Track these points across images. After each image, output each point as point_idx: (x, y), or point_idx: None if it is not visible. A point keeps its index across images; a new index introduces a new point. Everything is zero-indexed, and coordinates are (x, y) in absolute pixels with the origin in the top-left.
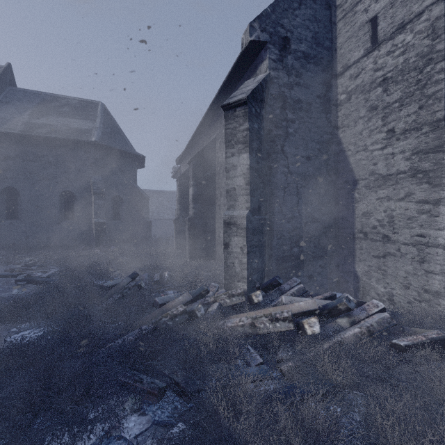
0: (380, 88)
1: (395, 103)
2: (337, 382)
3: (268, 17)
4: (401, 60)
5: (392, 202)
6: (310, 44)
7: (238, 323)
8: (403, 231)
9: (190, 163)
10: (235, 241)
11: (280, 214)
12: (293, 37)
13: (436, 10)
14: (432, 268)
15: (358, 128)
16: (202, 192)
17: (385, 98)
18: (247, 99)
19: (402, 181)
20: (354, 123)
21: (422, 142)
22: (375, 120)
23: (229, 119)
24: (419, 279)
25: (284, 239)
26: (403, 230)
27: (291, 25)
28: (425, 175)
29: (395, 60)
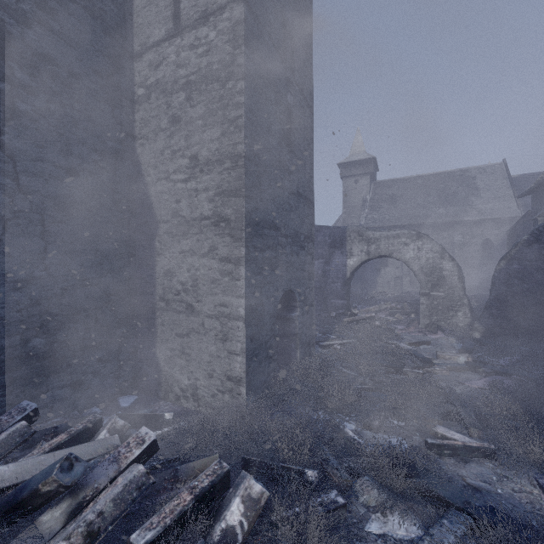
0: (184, 93)
1: (199, 119)
2: None
3: None
4: (205, 62)
5: (196, 258)
6: None
7: None
8: (207, 299)
9: None
10: None
11: None
12: None
13: (237, 10)
14: (234, 348)
15: (159, 145)
16: None
17: (189, 109)
18: None
19: (206, 229)
20: (154, 135)
21: (225, 180)
22: (179, 138)
23: None
24: (223, 363)
25: (2, 325)
26: (207, 297)
27: None
28: (227, 225)
29: (199, 60)
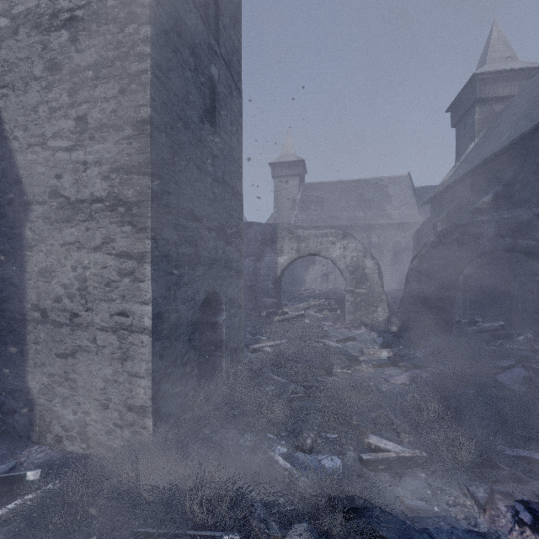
0: (67, 33)
1: (88, 69)
2: None
3: None
4: None
5: (85, 253)
6: None
7: None
8: (100, 307)
9: None
10: None
11: None
12: None
13: None
14: (137, 368)
15: (31, 98)
16: None
17: (74, 54)
18: None
19: (98, 215)
20: (24, 85)
21: (124, 152)
22: (59, 91)
23: None
24: (121, 390)
25: None
26: (100, 304)
27: None
28: (128, 210)
29: None
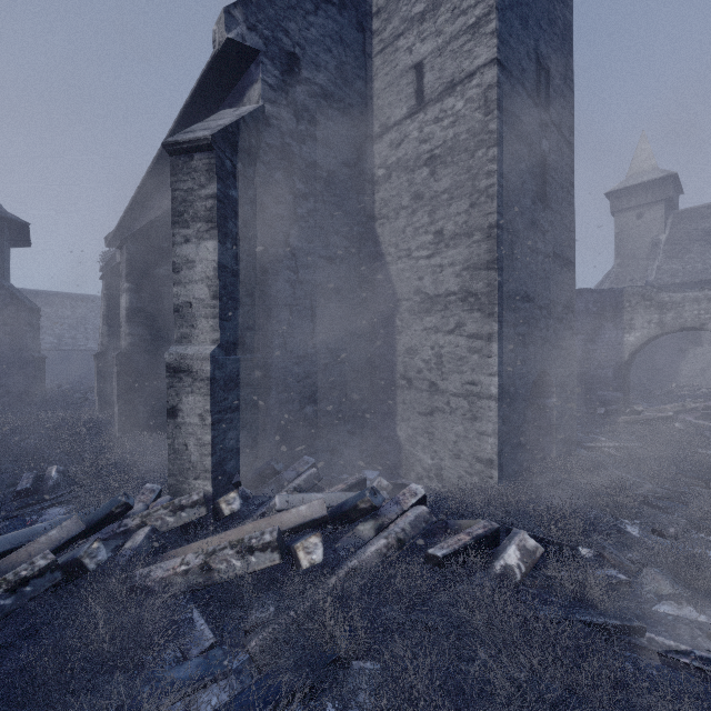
0: (427, 169)
1: (444, 193)
2: (340, 651)
3: (261, 9)
4: (451, 133)
5: (441, 335)
6: (333, 78)
7: (176, 569)
8: (453, 377)
9: (122, 248)
10: (189, 403)
11: (283, 350)
12: (306, 58)
13: (488, 75)
14: (484, 428)
15: (400, 223)
16: (149, 305)
17: (433, 184)
18: (212, 140)
19: (452, 305)
20: (395, 214)
21: (474, 253)
22: (421, 214)
23: (179, 173)
24: (471, 444)
25: (289, 393)
26: (453, 375)
27: (302, 36)
28: (477, 300)
29: (444, 133)
